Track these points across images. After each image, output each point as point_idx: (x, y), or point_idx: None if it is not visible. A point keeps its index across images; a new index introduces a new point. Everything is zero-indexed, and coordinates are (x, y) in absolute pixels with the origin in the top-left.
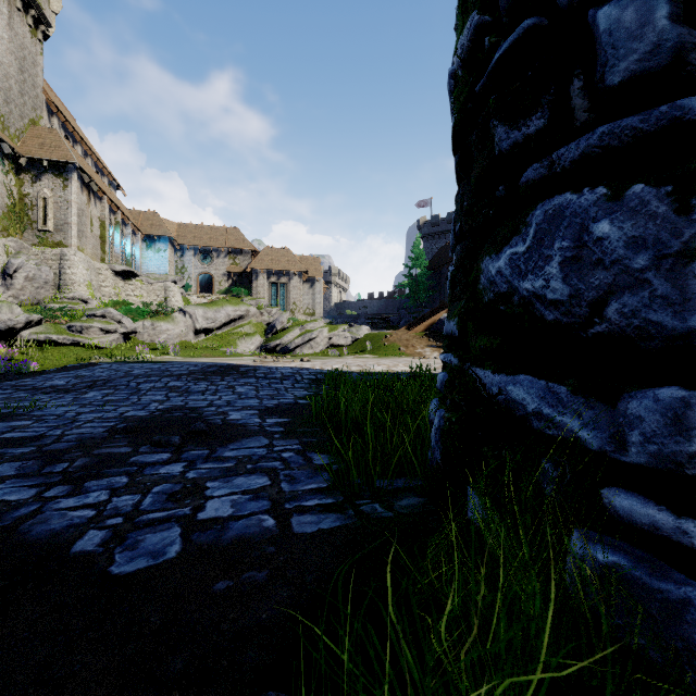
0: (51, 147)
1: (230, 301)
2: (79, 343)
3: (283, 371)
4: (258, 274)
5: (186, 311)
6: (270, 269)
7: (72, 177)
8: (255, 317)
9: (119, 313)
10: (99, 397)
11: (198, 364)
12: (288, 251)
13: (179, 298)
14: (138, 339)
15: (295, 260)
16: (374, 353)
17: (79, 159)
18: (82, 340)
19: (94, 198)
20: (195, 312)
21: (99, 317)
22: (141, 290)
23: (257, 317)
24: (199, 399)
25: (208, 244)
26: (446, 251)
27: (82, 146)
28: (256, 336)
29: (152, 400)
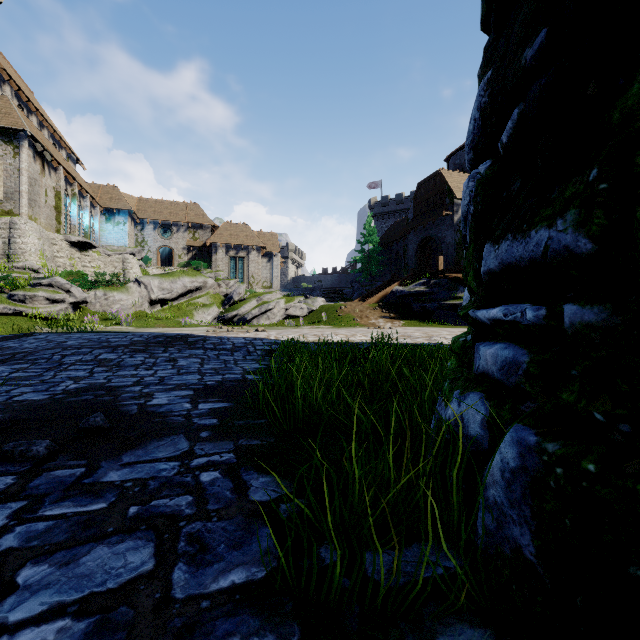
0: (1, 113)
1: (187, 272)
2: (22, 312)
3: (235, 341)
4: (217, 248)
5: (141, 281)
6: (229, 243)
7: (23, 145)
8: (212, 288)
9: (67, 282)
10: (5, 373)
11: (144, 335)
12: (247, 227)
13: (138, 270)
14: (89, 309)
15: (253, 235)
16: (330, 324)
17: (32, 128)
18: (24, 310)
19: (48, 168)
20: (150, 283)
21: (45, 285)
22: (99, 262)
23: (214, 288)
24: (128, 375)
25: (168, 218)
26: (396, 229)
27: (37, 117)
28: (213, 307)
29: (69, 377)
